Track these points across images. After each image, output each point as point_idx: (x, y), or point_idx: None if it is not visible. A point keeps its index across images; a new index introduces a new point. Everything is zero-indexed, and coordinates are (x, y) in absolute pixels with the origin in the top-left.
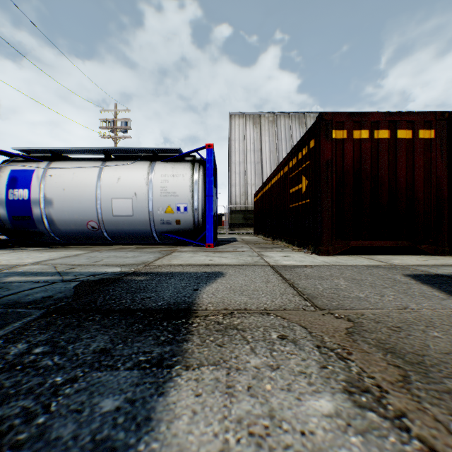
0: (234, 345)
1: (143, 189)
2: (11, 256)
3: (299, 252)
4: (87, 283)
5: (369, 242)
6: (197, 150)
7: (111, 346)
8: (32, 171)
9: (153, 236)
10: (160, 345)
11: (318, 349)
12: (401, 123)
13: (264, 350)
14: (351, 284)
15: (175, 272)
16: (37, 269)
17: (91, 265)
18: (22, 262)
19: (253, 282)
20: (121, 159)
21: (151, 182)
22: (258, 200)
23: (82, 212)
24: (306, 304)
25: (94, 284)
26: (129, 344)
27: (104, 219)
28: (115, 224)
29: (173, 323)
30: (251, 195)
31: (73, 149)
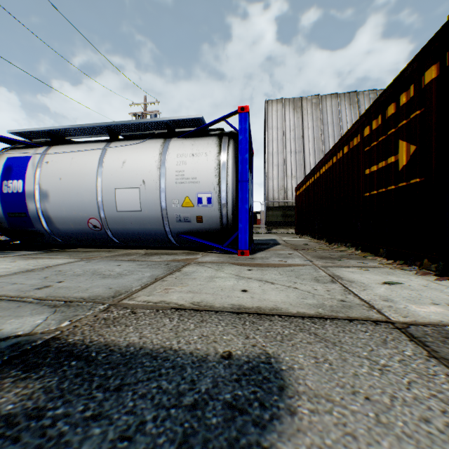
0: None
1: (154, 175)
2: None
3: (401, 271)
4: None
5: None
6: (225, 118)
7: None
8: (28, 159)
9: (168, 238)
10: None
11: None
12: None
13: None
14: None
15: (146, 350)
16: None
17: (17, 298)
18: None
19: None
20: (129, 139)
21: (164, 165)
22: (303, 193)
23: (81, 207)
24: None
25: None
26: None
27: (106, 215)
28: (120, 223)
29: None
30: (291, 189)
31: (73, 129)
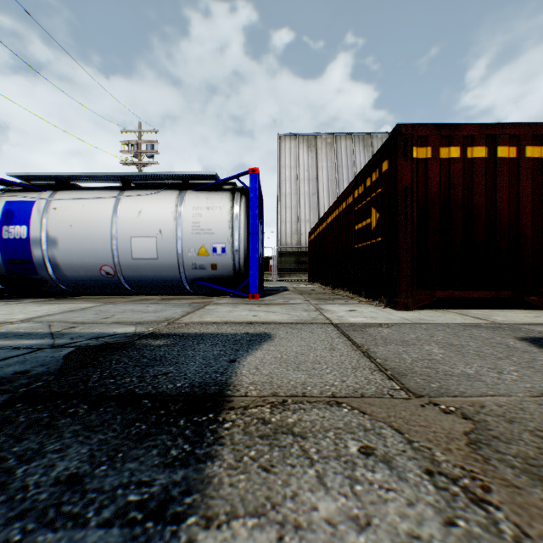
0: (289, 467)
1: (170, 225)
2: (0, 309)
3: (368, 305)
4: (85, 350)
5: (460, 293)
6: (238, 176)
7: (88, 469)
8: (32, 203)
9: (183, 284)
10: (168, 466)
11: (429, 477)
12: (502, 138)
13: (340, 480)
14: (449, 353)
15: (207, 333)
16: (25, 328)
17: (98, 322)
18: (10, 318)
19: (312, 350)
20: (143, 188)
21: (180, 216)
22: (314, 239)
23: (94, 255)
24: (392, 385)
25: (93, 351)
26: (118, 464)
27: (121, 263)
28: (135, 270)
29: (194, 421)
30: (304, 233)
31: (82, 175)
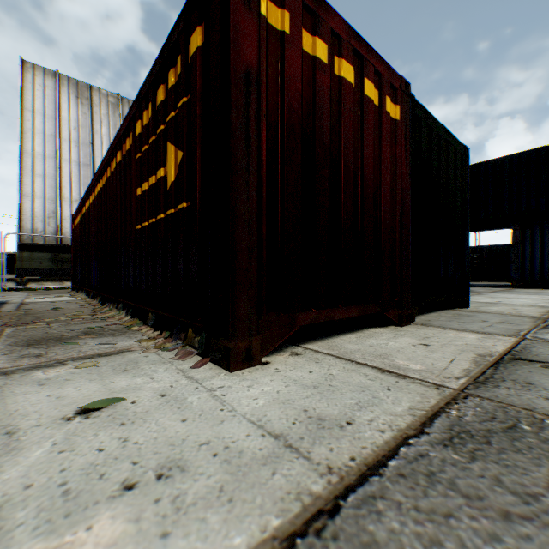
0: None
1: None
2: None
3: (157, 354)
4: None
5: (328, 313)
6: None
7: None
8: None
9: None
10: None
11: None
12: (370, 69)
13: None
14: None
15: None
16: None
17: None
18: None
19: None
20: None
21: None
22: (80, 225)
23: None
24: None
25: None
26: None
27: None
28: None
29: None
30: (70, 219)
31: None
